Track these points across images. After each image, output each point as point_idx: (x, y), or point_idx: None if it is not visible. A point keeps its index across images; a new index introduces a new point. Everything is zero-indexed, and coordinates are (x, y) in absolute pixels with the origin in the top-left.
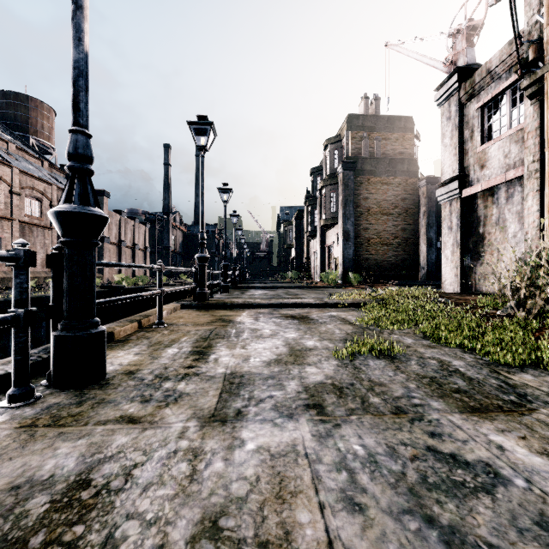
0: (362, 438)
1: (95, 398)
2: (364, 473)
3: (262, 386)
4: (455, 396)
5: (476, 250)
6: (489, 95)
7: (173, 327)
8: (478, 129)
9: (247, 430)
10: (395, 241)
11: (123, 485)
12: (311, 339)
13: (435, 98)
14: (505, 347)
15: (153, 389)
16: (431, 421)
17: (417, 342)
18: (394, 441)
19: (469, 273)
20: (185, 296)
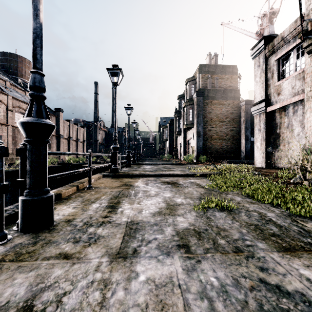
0: (215, 272)
1: (45, 239)
2: (219, 301)
3: (149, 231)
4: (273, 239)
5: (275, 142)
6: (283, 52)
7: (97, 189)
8: (276, 72)
9: (140, 264)
10: (227, 137)
11: (55, 310)
12: (179, 197)
13: (250, 54)
14: (299, 204)
15: (81, 232)
16: (260, 258)
17: (243, 200)
18: (237, 274)
19: (271, 156)
20: (105, 169)
